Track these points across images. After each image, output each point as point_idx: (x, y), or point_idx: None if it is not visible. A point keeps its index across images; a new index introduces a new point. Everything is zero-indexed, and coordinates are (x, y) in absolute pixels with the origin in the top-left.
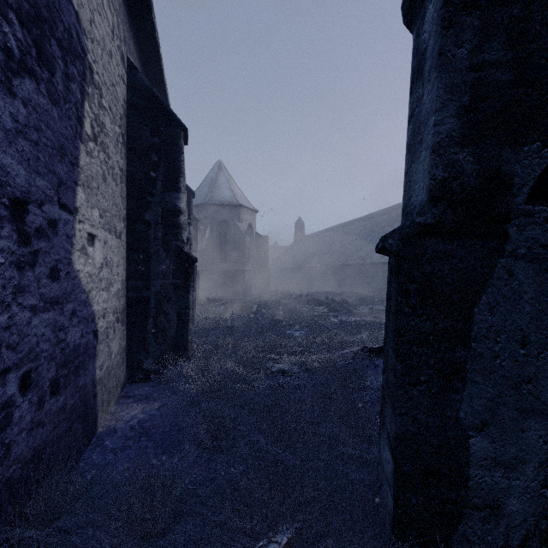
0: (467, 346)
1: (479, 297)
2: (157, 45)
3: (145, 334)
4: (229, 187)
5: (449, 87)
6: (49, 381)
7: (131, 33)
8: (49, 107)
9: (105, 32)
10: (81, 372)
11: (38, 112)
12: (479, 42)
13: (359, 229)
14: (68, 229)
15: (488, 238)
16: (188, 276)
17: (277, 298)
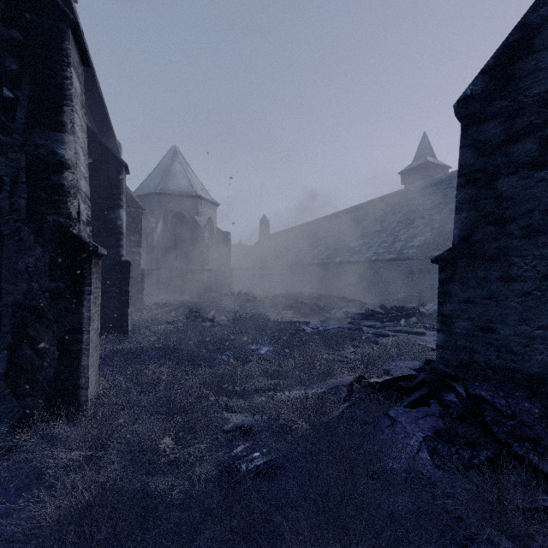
0: None
1: None
2: None
3: None
4: (185, 175)
5: None
6: None
7: None
8: None
9: None
10: None
11: None
12: None
13: (325, 228)
14: None
15: None
16: (80, 277)
17: (240, 301)
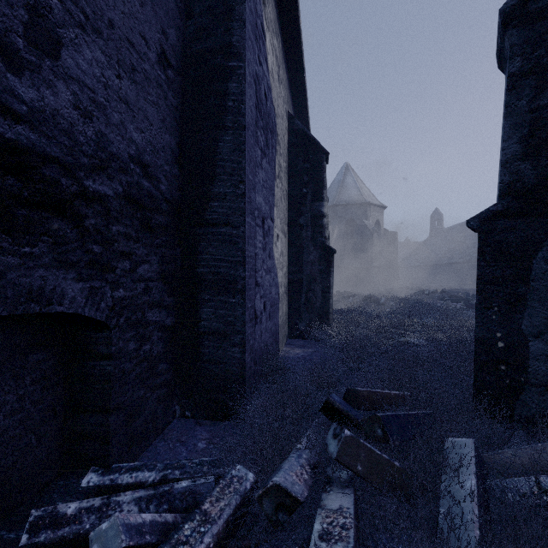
0: (527, 284)
1: (536, 253)
2: (305, 93)
3: (299, 305)
4: (355, 186)
5: (512, 126)
6: (268, 311)
7: (289, 93)
8: (268, 168)
9: (281, 106)
10: (275, 315)
11: (266, 172)
12: (535, 94)
13: None
14: (272, 231)
15: (544, 216)
16: (329, 264)
17: (407, 294)
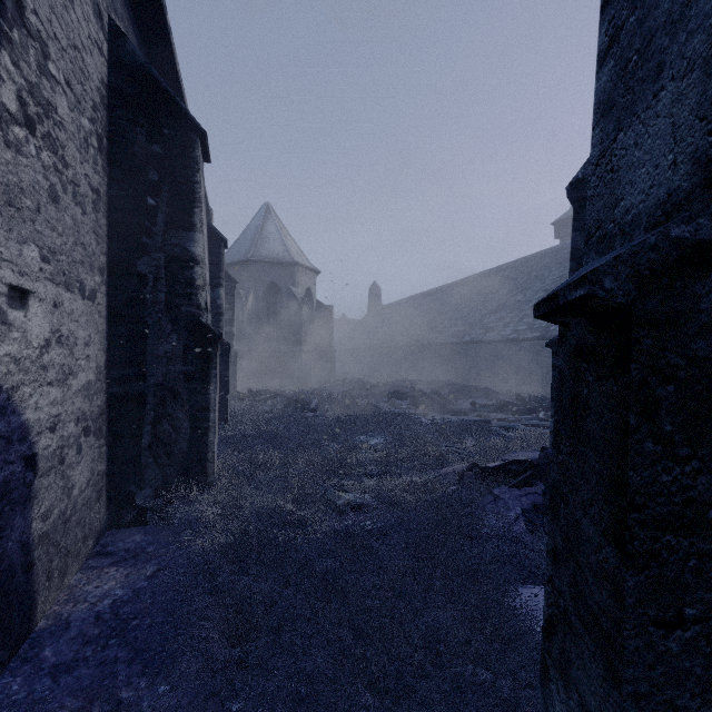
0: None
1: None
2: (163, 9)
3: (138, 451)
4: (280, 238)
5: None
6: None
7: None
8: None
9: None
10: None
11: None
12: None
13: (453, 298)
14: None
15: None
16: (208, 361)
17: (346, 389)
